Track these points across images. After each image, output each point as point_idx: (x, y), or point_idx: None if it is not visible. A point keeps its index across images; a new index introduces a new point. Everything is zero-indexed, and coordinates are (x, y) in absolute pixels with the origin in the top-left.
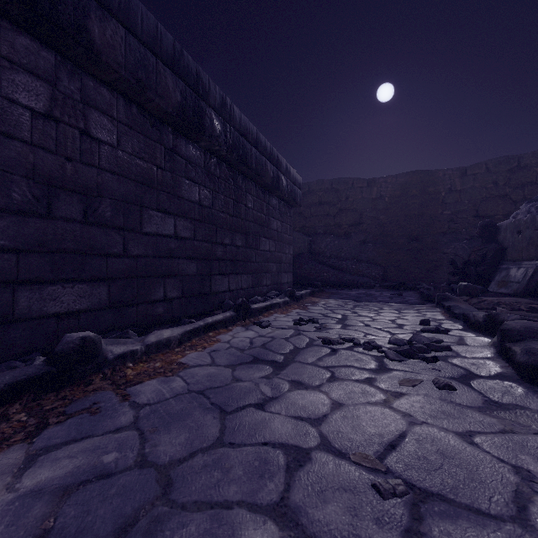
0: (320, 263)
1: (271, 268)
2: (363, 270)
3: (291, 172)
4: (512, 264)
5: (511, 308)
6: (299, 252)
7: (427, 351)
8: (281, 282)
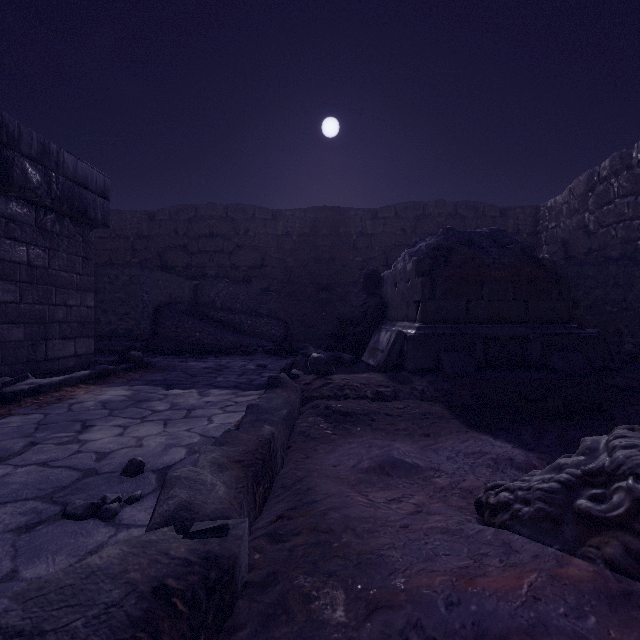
0: (204, 317)
1: (4, 334)
2: (261, 326)
3: (67, 163)
4: (389, 324)
5: (356, 394)
6: (170, 301)
7: None
8: (48, 356)
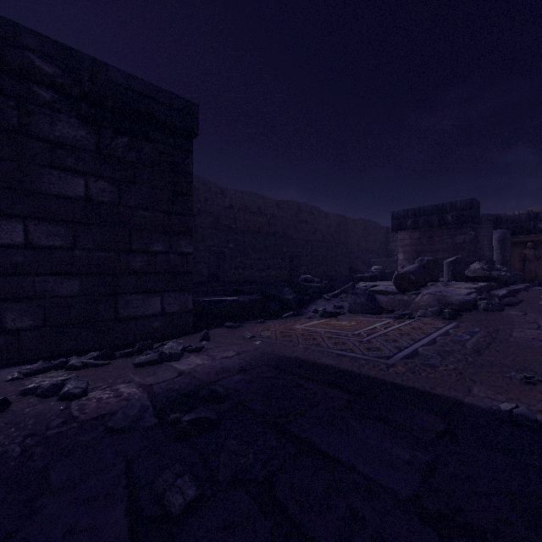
0: None
1: None
2: None
3: None
4: None
5: None
6: None
7: None
8: None
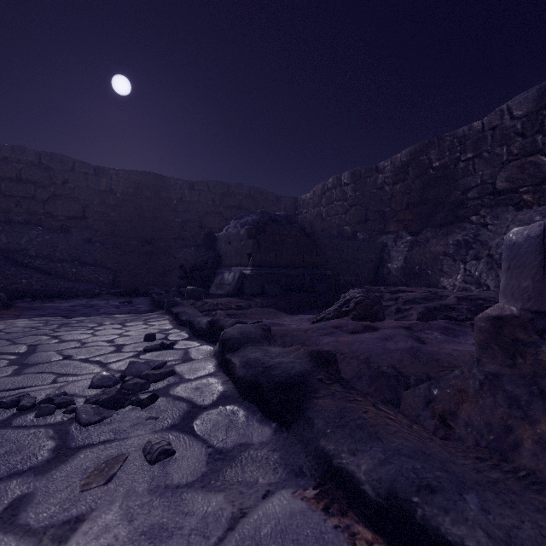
0: (18, 265)
1: None
2: (88, 274)
3: None
4: (226, 269)
5: (226, 307)
6: None
7: (145, 387)
8: None
